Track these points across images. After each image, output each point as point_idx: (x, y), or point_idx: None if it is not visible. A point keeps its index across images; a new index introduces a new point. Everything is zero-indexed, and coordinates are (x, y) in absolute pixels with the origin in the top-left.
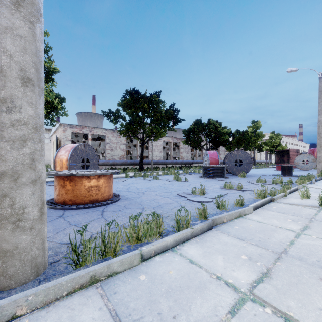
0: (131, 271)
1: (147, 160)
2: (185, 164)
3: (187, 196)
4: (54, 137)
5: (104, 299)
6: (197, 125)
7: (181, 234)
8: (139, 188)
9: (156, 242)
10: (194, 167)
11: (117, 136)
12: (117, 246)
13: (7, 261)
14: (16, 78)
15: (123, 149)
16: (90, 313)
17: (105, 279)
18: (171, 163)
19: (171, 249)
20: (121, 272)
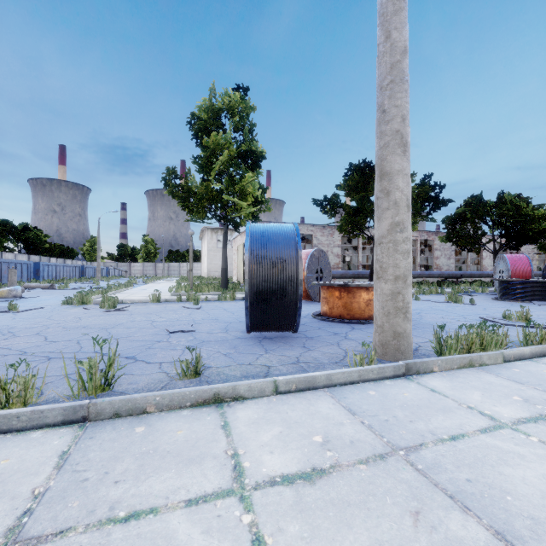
0: (499, 366)
1: None
2: (447, 278)
3: (498, 321)
4: (239, 240)
5: (492, 374)
6: (474, 205)
7: (537, 348)
8: None
9: (512, 349)
10: (468, 284)
11: (329, 234)
12: (473, 347)
13: (400, 341)
14: (405, 207)
15: (336, 254)
16: (490, 377)
17: (478, 367)
18: (421, 276)
19: (528, 360)
20: (488, 365)
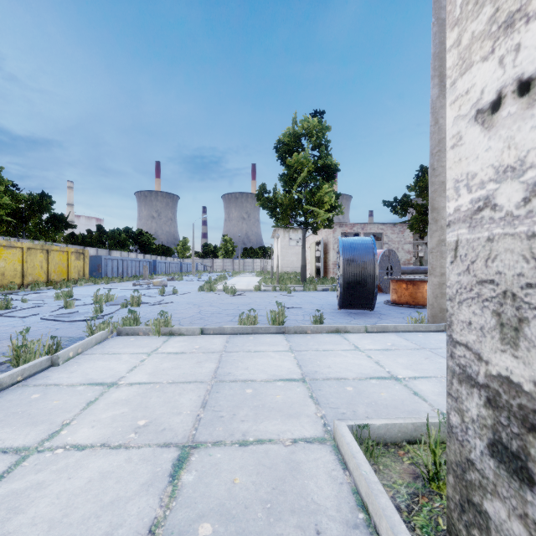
0: None
1: None
2: None
3: None
4: (311, 239)
5: None
6: None
7: None
8: None
9: None
10: None
11: (400, 232)
12: None
13: (444, 314)
14: None
15: (407, 251)
16: None
17: None
18: None
19: None
20: None
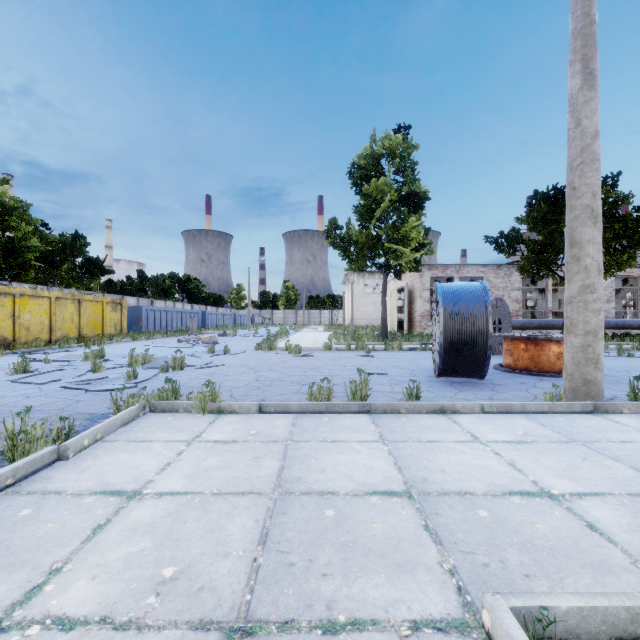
0: None
1: None
2: None
3: None
4: (392, 285)
5: None
6: None
7: None
8: (608, 366)
9: None
10: None
11: (505, 275)
12: None
13: (590, 387)
14: (595, 271)
15: (515, 299)
16: None
17: None
18: None
19: None
20: None
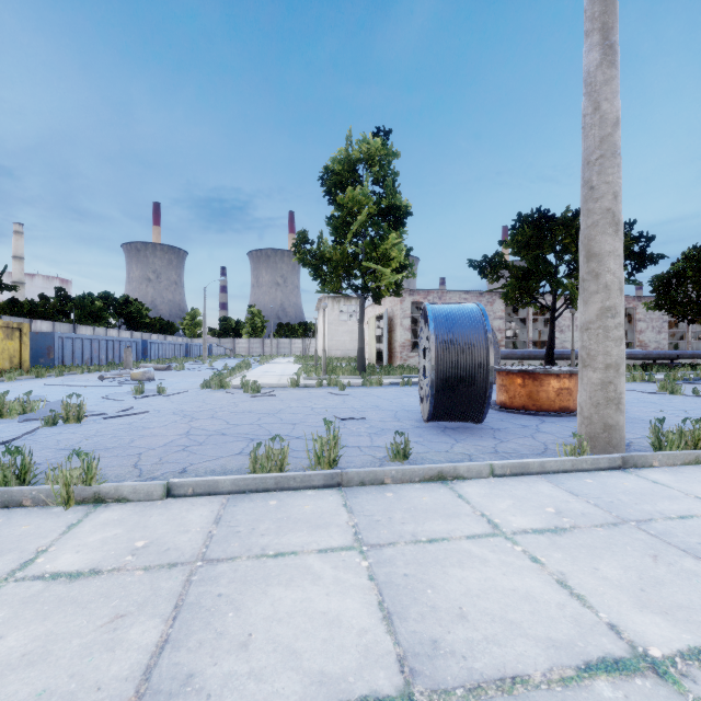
0: None
1: (558, 351)
2: (656, 359)
3: None
4: (370, 311)
5: None
6: (698, 259)
7: None
8: None
9: None
10: (688, 368)
11: (488, 303)
12: (699, 444)
13: (611, 433)
14: (617, 290)
15: (498, 328)
16: None
17: None
18: None
19: None
20: None
